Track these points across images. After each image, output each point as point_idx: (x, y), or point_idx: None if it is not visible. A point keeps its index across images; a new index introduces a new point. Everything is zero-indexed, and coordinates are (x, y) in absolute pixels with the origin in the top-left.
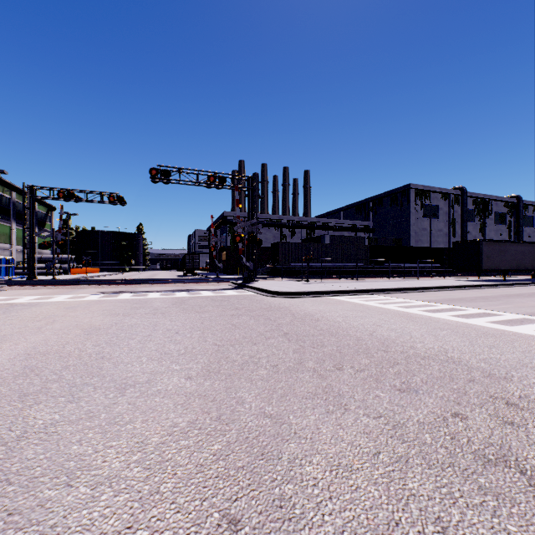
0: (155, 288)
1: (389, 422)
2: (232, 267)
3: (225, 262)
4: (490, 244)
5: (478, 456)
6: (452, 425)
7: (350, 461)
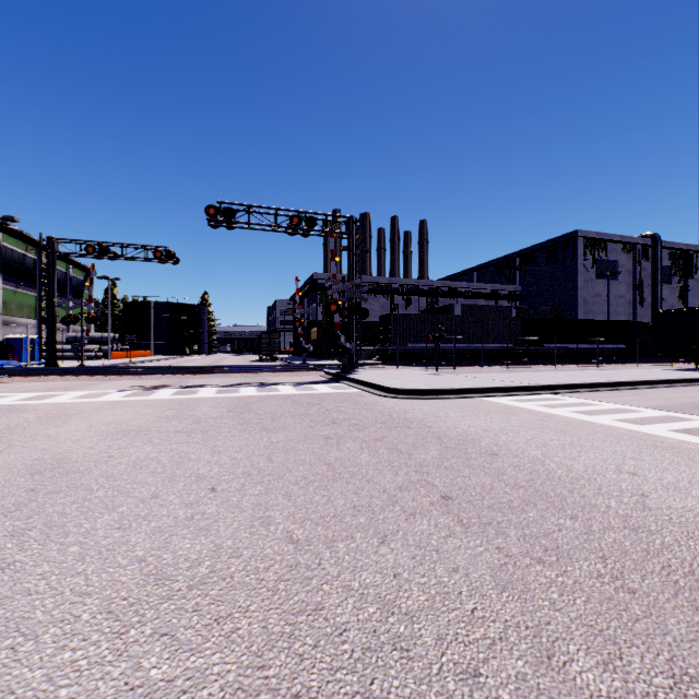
0: (214, 381)
1: None
2: (325, 349)
3: (315, 343)
4: None
5: None
6: None
7: None
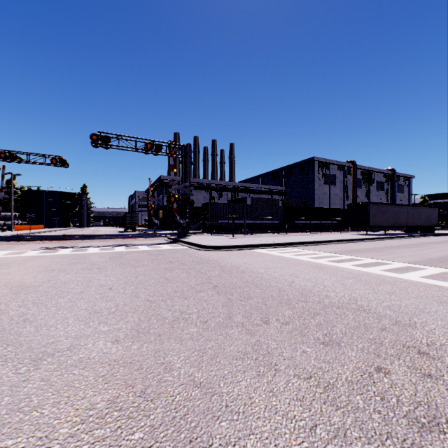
0: (96, 243)
1: (319, 383)
2: (168, 223)
3: (162, 220)
4: (375, 206)
5: (412, 421)
6: (379, 383)
7: (287, 441)
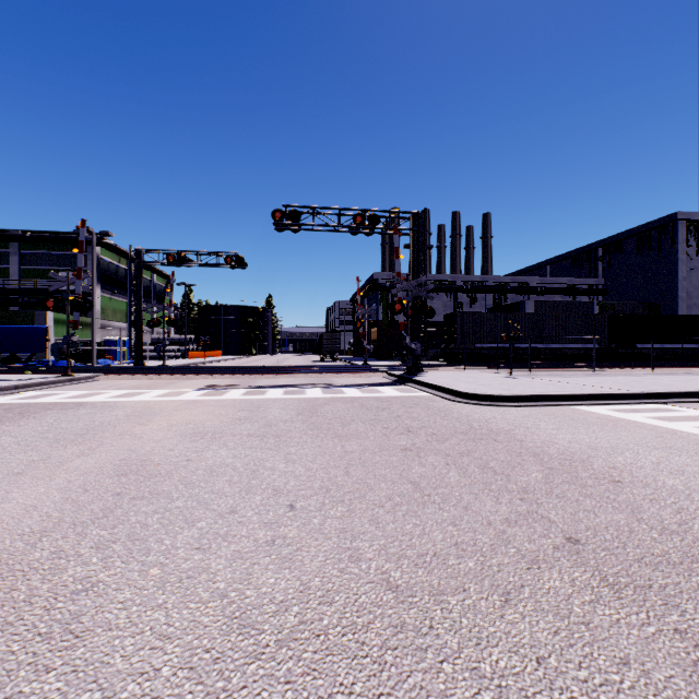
0: (280, 381)
1: None
2: (385, 349)
3: (374, 343)
4: None
5: None
6: None
7: None
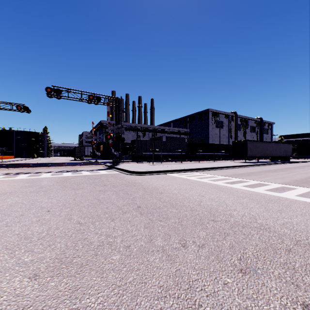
0: (50, 170)
1: None
2: (107, 154)
3: (102, 152)
4: (251, 142)
5: None
6: None
7: None
